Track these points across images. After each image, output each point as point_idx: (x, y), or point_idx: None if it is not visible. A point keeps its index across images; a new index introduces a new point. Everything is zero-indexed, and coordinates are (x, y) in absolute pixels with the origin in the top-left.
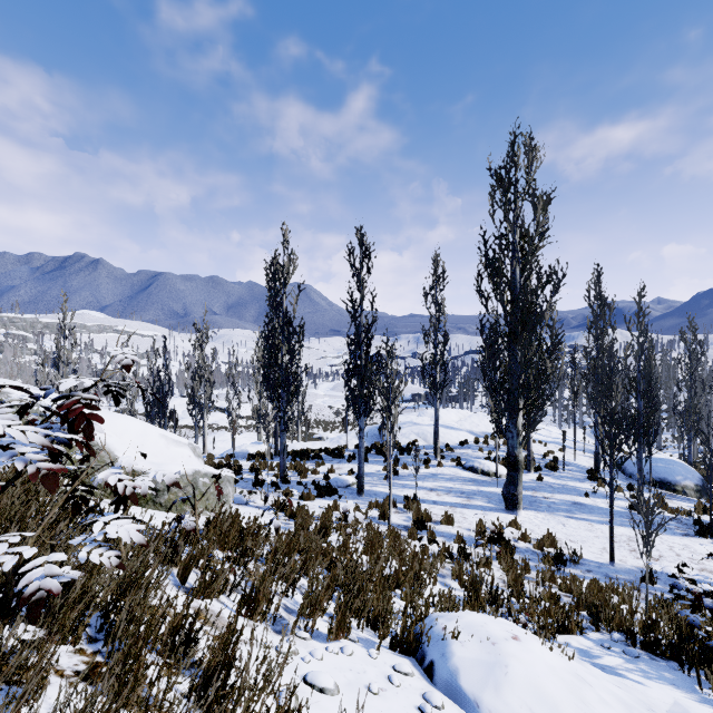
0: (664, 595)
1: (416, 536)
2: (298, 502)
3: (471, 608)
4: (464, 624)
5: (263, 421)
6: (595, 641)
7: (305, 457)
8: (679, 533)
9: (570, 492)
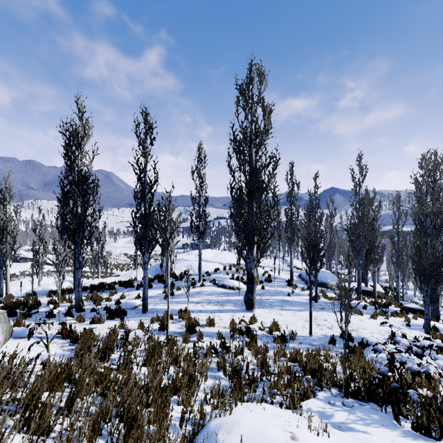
0: (342, 351)
1: (188, 340)
2: (84, 328)
3: (238, 398)
4: (244, 435)
5: (66, 265)
6: (324, 400)
7: (101, 289)
8: (336, 310)
9: (280, 294)
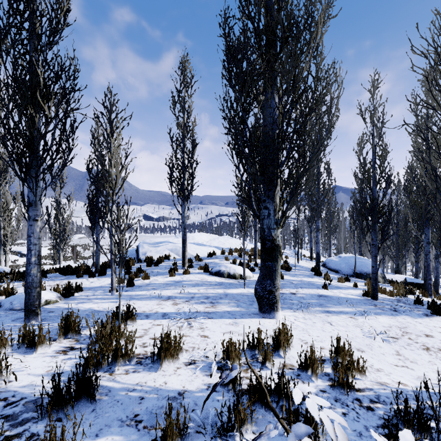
0: None
1: None
2: None
3: None
4: None
5: (3, 246)
6: None
7: (18, 276)
8: (420, 314)
9: (310, 286)
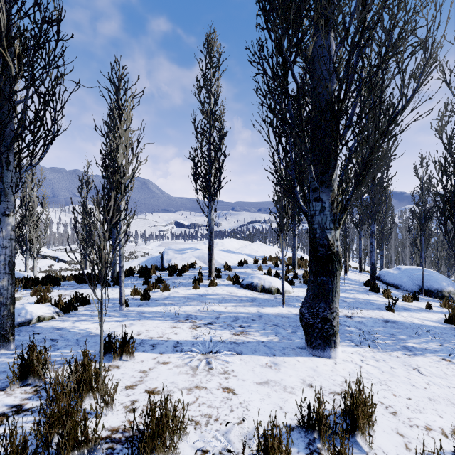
0: None
1: None
2: None
3: None
4: None
5: (28, 251)
6: None
7: (30, 283)
8: None
9: (369, 307)
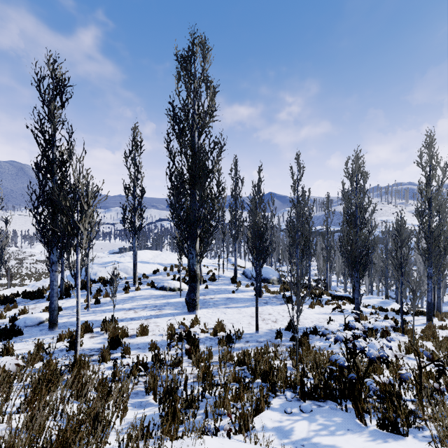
0: (289, 344)
1: (108, 357)
2: None
3: (169, 435)
4: None
5: None
6: (279, 409)
7: None
8: (278, 303)
9: (225, 292)
